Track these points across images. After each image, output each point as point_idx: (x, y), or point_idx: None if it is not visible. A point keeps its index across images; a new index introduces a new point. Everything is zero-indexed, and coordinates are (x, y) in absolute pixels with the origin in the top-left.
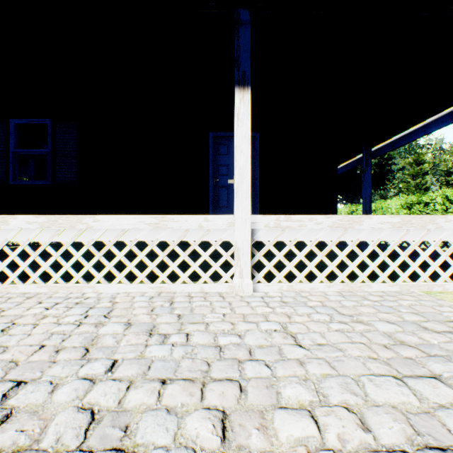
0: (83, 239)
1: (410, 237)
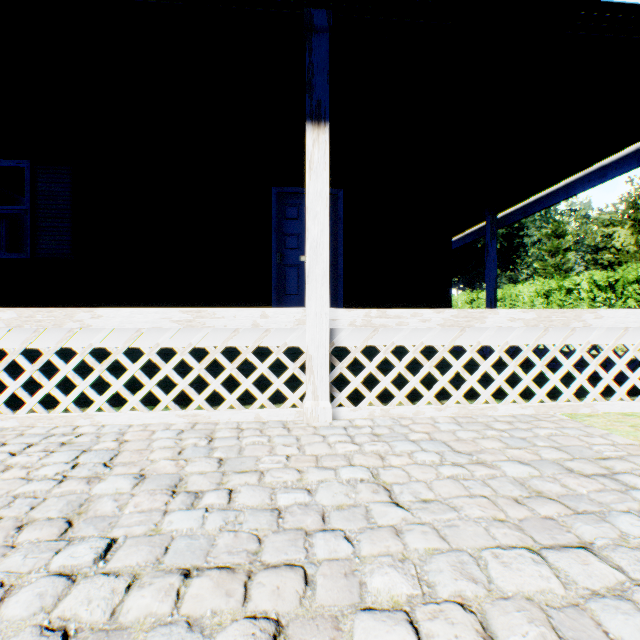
0: (76, 345)
1: (549, 339)
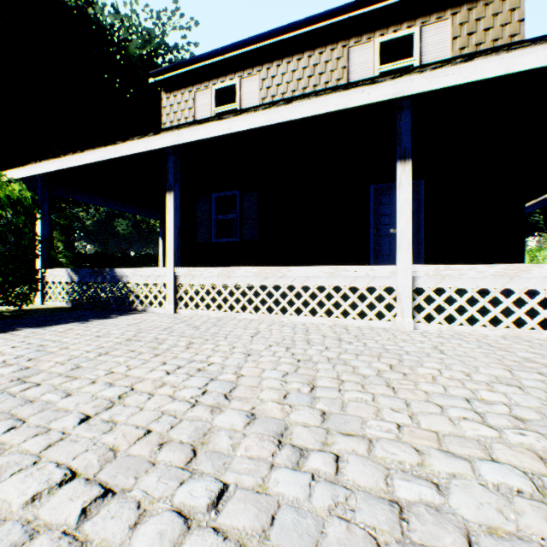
0: (280, 283)
1: None
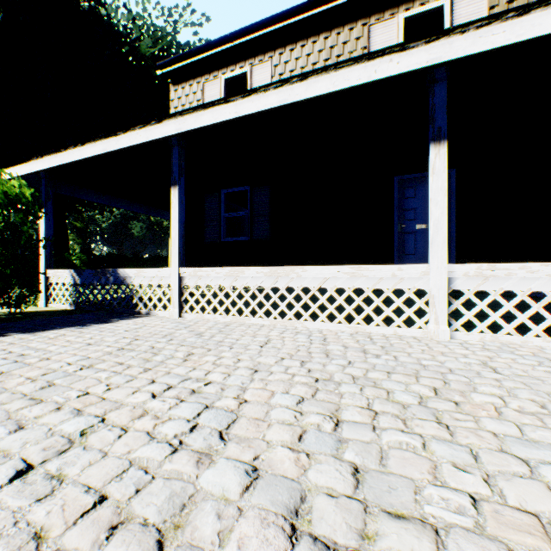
0: (294, 285)
1: None
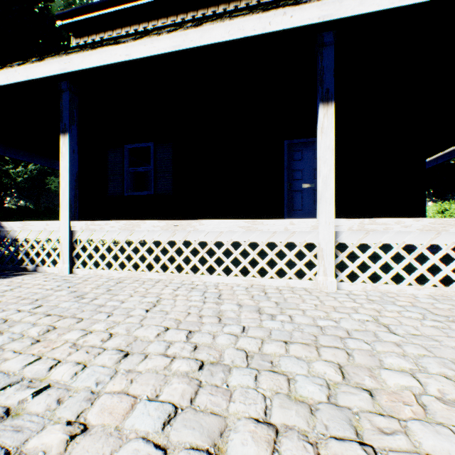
0: (191, 239)
1: None
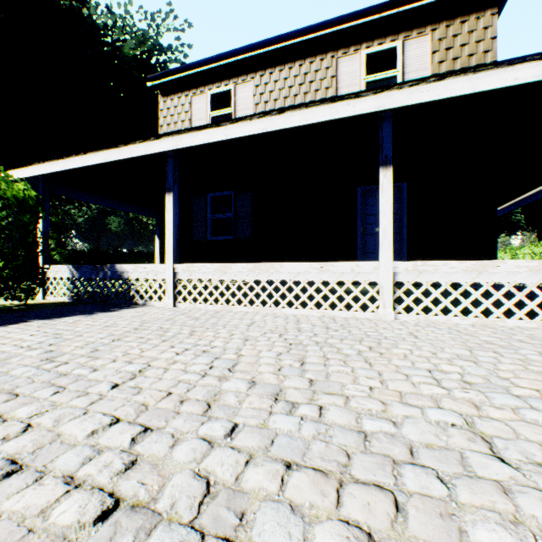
0: (273, 278)
1: None
